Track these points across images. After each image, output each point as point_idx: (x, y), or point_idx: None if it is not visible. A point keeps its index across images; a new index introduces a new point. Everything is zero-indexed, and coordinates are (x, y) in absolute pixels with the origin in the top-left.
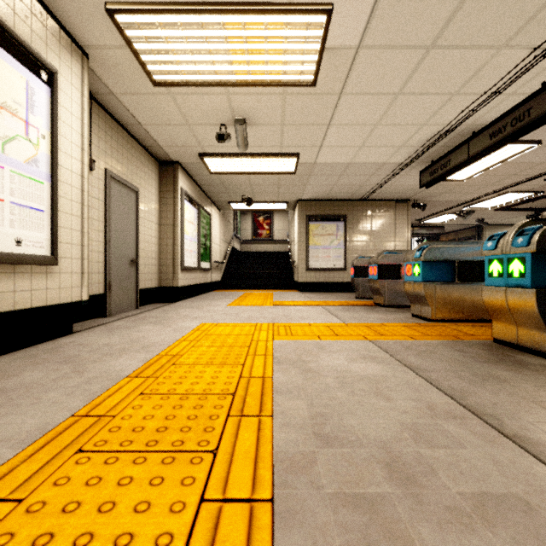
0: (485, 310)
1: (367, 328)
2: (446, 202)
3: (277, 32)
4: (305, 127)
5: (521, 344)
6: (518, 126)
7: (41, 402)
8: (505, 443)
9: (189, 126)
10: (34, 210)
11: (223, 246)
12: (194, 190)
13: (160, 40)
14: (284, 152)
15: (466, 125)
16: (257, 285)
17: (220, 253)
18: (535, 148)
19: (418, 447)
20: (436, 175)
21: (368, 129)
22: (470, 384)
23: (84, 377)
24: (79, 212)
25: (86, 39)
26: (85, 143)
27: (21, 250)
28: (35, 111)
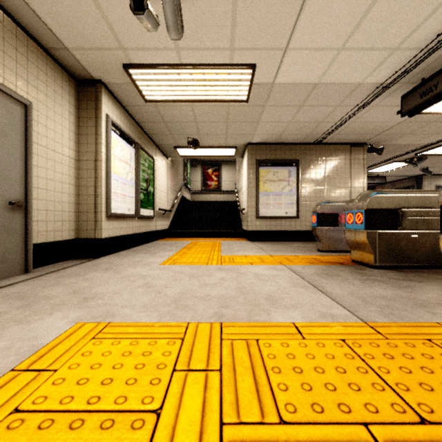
0: None
1: None
2: (402, 147)
3: None
4: None
5: None
6: None
7: None
8: None
9: None
10: None
11: (172, 195)
12: (131, 126)
13: None
14: (236, 61)
15: None
16: (205, 233)
17: (168, 201)
18: None
19: None
20: (433, 93)
21: (363, 4)
22: None
23: None
24: None
25: None
26: None
27: None
28: None
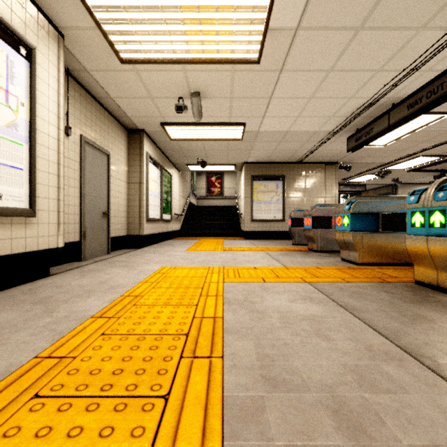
0: (404, 256)
1: (304, 271)
2: (367, 164)
3: (227, 15)
4: (251, 100)
5: (441, 286)
6: (432, 98)
7: (9, 342)
8: (445, 386)
9: (152, 99)
10: (14, 168)
11: (182, 201)
12: (158, 154)
13: (126, 22)
14: (233, 121)
15: (387, 98)
16: (210, 233)
17: (179, 207)
18: (444, 118)
19: (362, 391)
20: (360, 141)
21: (303, 101)
22: (401, 324)
23: (53, 317)
24: (56, 170)
25: (61, 21)
26: (61, 112)
27: (2, 203)
28: (14, 81)
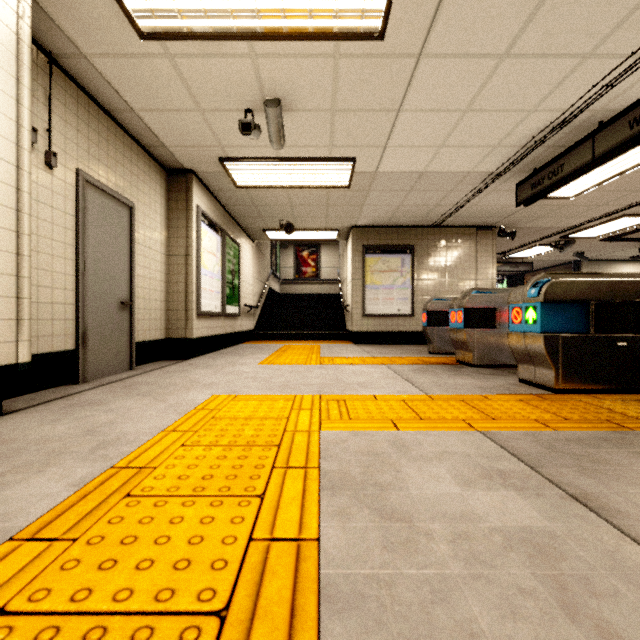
0: (634, 376)
1: (464, 405)
2: (541, 230)
3: None
4: (365, 115)
5: None
6: None
7: None
8: None
9: (202, 113)
10: None
11: (258, 287)
12: (217, 211)
13: None
14: (335, 155)
15: (592, 112)
16: (299, 335)
17: (253, 295)
18: None
19: None
20: (541, 187)
21: (453, 117)
22: None
23: None
24: (12, 222)
25: None
26: (25, 116)
27: None
28: None
